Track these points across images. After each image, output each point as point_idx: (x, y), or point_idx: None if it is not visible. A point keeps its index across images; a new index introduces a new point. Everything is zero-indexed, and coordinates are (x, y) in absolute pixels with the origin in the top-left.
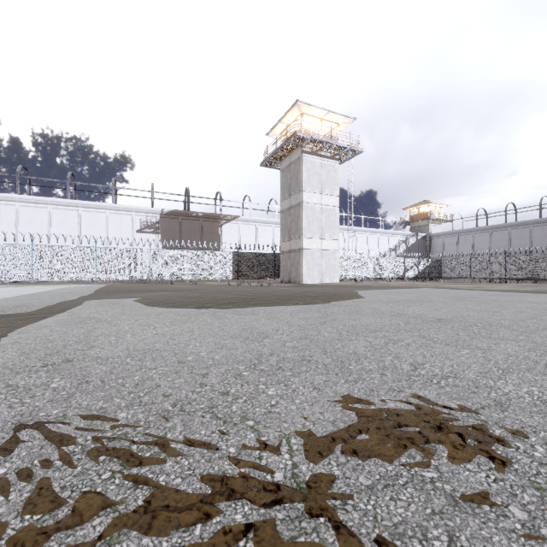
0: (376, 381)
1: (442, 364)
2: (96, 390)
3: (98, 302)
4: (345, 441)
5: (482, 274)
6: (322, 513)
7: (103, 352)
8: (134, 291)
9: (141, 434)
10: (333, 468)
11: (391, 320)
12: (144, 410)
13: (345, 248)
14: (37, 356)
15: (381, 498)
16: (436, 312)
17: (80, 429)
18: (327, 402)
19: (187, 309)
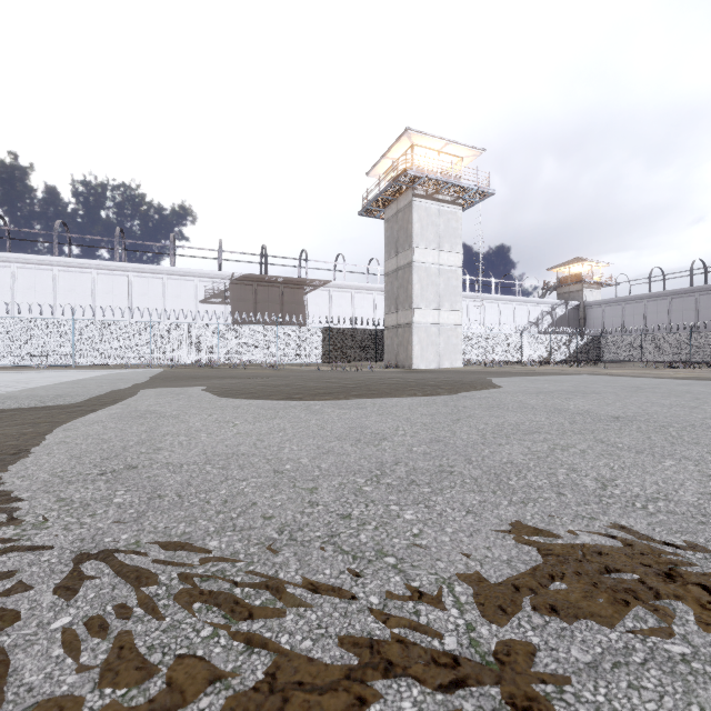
0: (553, 503)
1: (641, 480)
2: (173, 507)
3: (157, 391)
4: (534, 591)
5: (658, 357)
6: (531, 705)
7: (174, 456)
8: (199, 377)
9: (243, 572)
10: (528, 633)
11: (548, 417)
12: (240, 538)
13: (470, 322)
14: (91, 461)
15: (614, 685)
16: (608, 407)
17: (161, 562)
18: (492, 533)
19: (272, 401)
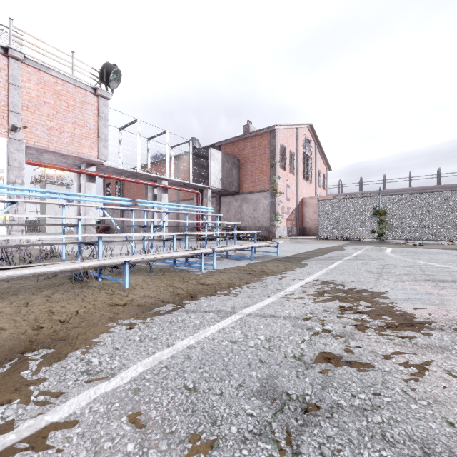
0: None
1: None
2: None
3: None
4: None
5: None
6: None
7: None
8: None
9: None
10: None
11: None
12: None
13: None
14: None
15: None
16: None
17: None
18: None
19: None
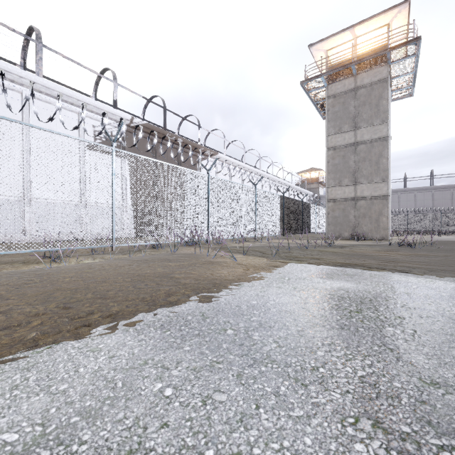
0: None
1: None
2: None
3: None
4: None
5: None
6: None
7: None
8: None
9: None
10: None
11: None
12: None
13: None
14: None
15: None
16: None
17: None
18: None
19: None
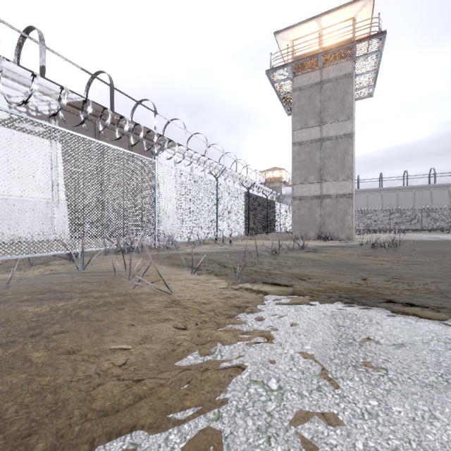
0: None
1: None
2: None
3: None
4: None
5: None
6: None
7: None
8: None
9: None
10: None
11: None
12: None
13: None
14: None
15: None
16: None
17: None
18: None
19: None
